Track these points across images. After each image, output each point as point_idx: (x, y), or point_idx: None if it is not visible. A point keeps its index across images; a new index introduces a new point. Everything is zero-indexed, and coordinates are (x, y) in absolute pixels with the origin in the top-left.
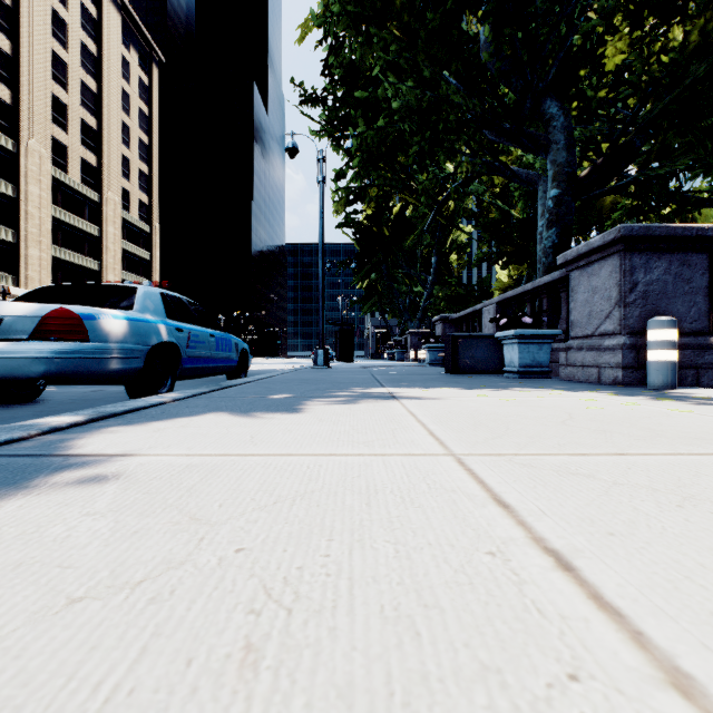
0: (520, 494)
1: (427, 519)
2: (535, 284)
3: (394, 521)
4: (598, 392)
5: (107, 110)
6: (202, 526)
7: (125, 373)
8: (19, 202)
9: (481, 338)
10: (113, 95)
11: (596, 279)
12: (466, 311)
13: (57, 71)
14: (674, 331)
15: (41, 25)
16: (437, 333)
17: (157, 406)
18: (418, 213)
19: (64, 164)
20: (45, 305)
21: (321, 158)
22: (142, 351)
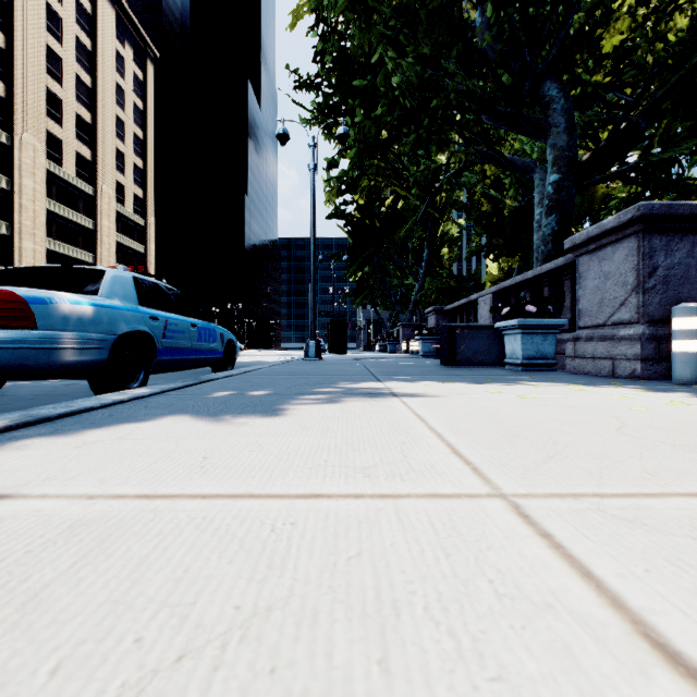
0: (689, 617)
1: None
2: (536, 272)
3: None
4: (623, 388)
5: (102, 105)
6: None
7: (85, 366)
8: (13, 194)
9: (480, 328)
10: (107, 89)
11: (609, 263)
12: (460, 302)
13: (51, 65)
14: None
15: (35, 19)
16: (430, 325)
17: (110, 405)
18: (410, 206)
19: (58, 157)
20: None
21: (312, 145)
22: (106, 341)
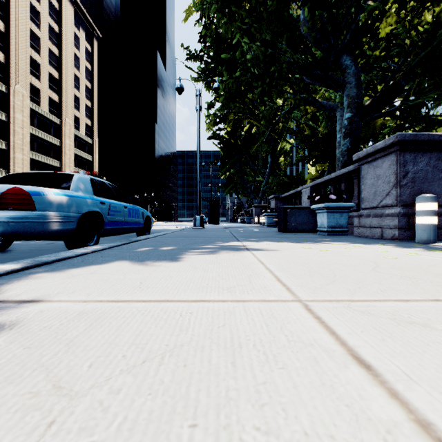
0: (374, 348)
1: (294, 388)
2: (336, 174)
3: (262, 391)
4: (385, 245)
5: (65, 67)
6: (60, 399)
7: (63, 232)
8: (9, 124)
9: (302, 209)
10: (68, 57)
11: (379, 169)
12: (290, 192)
13: (33, 42)
14: (435, 204)
15: (23, 13)
16: (272, 206)
17: (81, 255)
18: (259, 131)
19: (38, 100)
20: (4, 185)
21: (198, 94)
22: (75, 217)
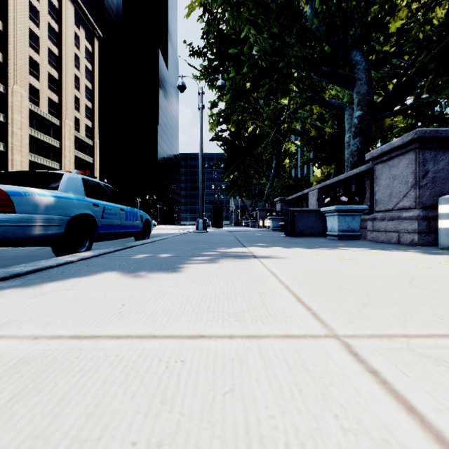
0: None
1: None
2: (347, 175)
3: None
4: (407, 251)
5: (65, 67)
6: None
7: (48, 237)
8: (7, 125)
9: (310, 211)
10: (68, 57)
11: (396, 169)
12: (297, 194)
13: (32, 42)
14: None
15: (22, 11)
16: (277, 209)
17: (64, 264)
18: (264, 132)
19: (37, 101)
20: None
21: (201, 92)
22: (63, 220)
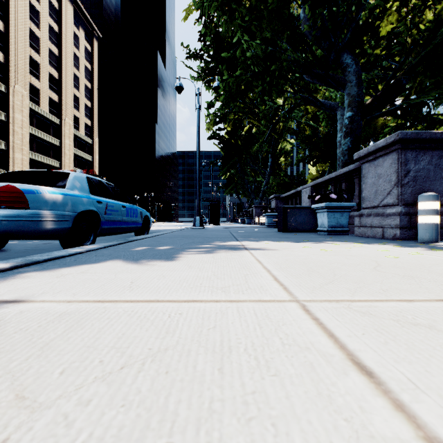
0: (376, 353)
1: (287, 398)
2: (337, 173)
3: (250, 403)
4: (387, 245)
5: (65, 67)
6: (19, 412)
7: (57, 231)
8: (9, 124)
9: (302, 208)
10: (68, 57)
11: (380, 168)
12: (291, 192)
13: (33, 42)
14: (437, 202)
15: (23, 12)
16: (272, 206)
17: (74, 255)
18: (260, 131)
19: (37, 100)
20: None
21: (198, 93)
22: (70, 216)
